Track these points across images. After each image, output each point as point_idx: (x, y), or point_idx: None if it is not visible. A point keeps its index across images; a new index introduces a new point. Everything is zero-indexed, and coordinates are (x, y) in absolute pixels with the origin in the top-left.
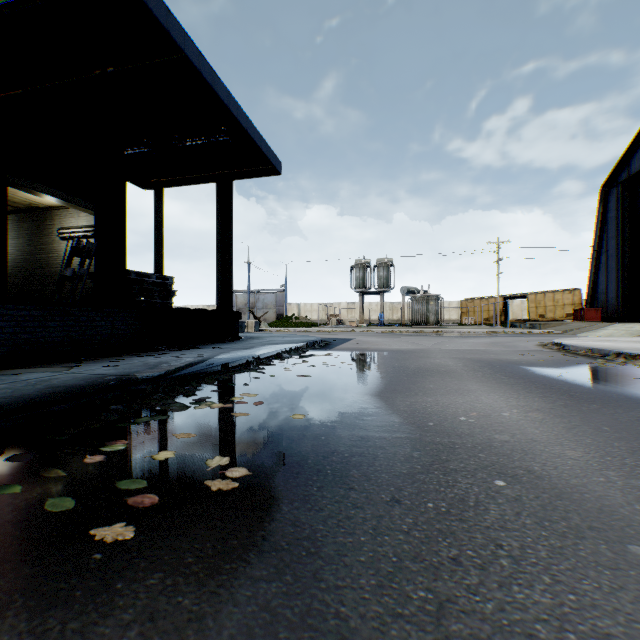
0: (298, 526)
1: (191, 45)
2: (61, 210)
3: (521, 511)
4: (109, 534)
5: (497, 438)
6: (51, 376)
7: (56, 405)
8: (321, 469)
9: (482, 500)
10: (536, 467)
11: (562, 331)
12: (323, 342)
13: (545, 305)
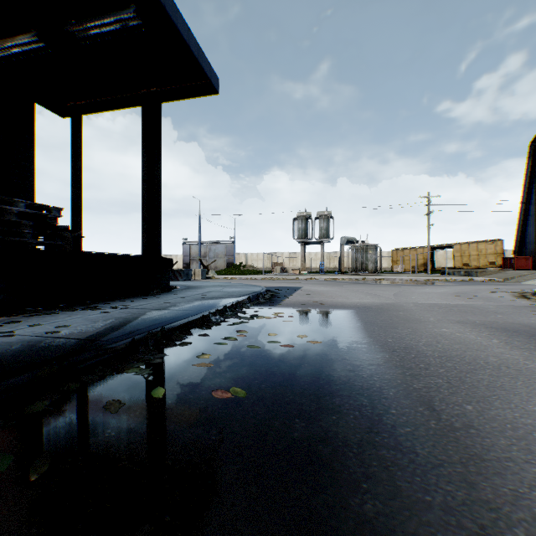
0: None
1: None
2: None
3: None
4: None
5: None
6: None
7: None
8: None
9: None
10: None
11: (503, 279)
12: (268, 293)
13: (469, 254)
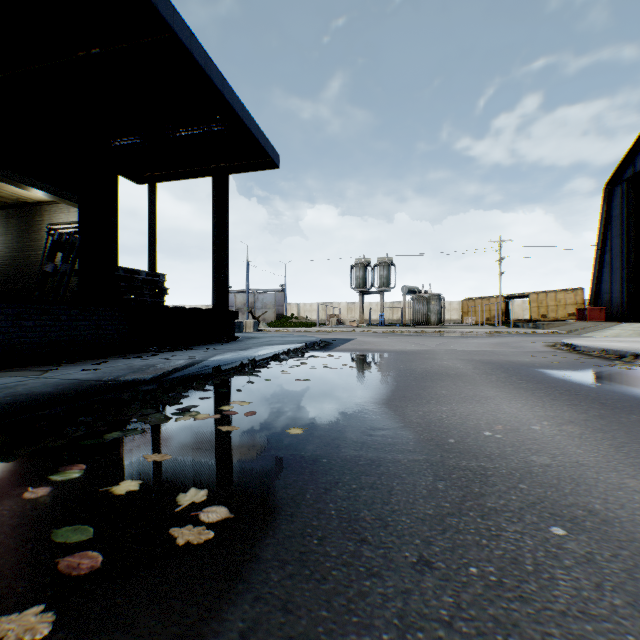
0: (291, 611)
1: (181, 23)
2: (51, 205)
3: (601, 581)
4: (13, 629)
5: (535, 461)
6: (19, 382)
7: (6, 419)
8: (323, 508)
9: (542, 561)
10: (597, 505)
11: (567, 331)
12: (323, 342)
13: (547, 305)
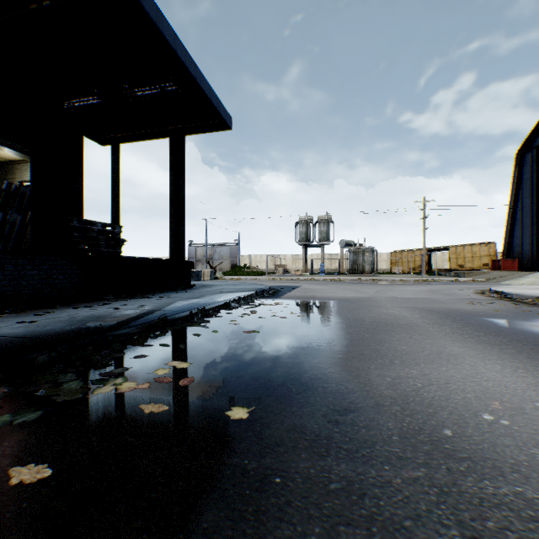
0: None
1: None
2: (22, 164)
3: None
4: None
5: None
6: None
7: None
8: None
9: None
10: None
11: (486, 279)
12: (272, 290)
13: (464, 256)
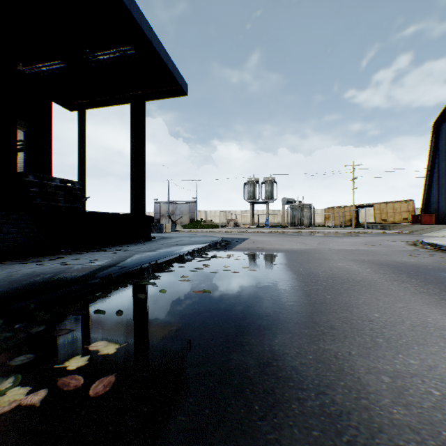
0: None
1: None
2: None
3: None
4: None
5: None
6: None
7: None
8: None
9: None
10: None
11: (409, 231)
12: (224, 242)
13: (387, 212)
